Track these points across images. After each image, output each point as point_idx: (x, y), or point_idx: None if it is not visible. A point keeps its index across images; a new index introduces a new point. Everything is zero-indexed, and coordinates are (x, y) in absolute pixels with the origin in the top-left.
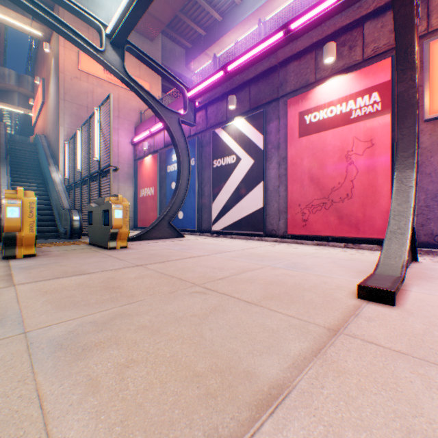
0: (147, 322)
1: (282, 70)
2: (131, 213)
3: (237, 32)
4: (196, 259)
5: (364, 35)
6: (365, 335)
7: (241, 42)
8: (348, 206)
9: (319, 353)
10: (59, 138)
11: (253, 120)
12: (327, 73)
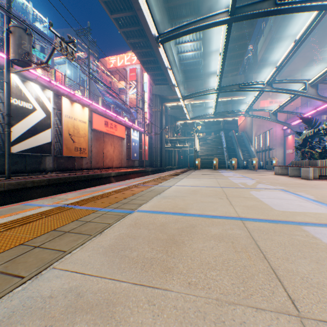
0: None
1: None
2: (281, 161)
3: None
4: None
5: None
6: None
7: None
8: None
9: None
10: (252, 135)
11: None
12: None
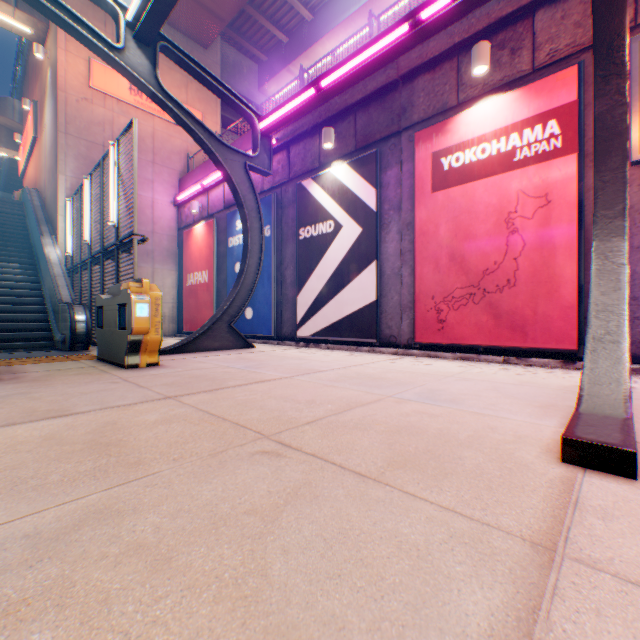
0: (149, 534)
1: (407, 87)
2: (174, 311)
3: (335, 38)
4: (269, 384)
5: (535, 31)
6: (615, 562)
7: (342, 47)
8: (509, 298)
9: (536, 626)
10: (58, 193)
11: (361, 165)
12: (476, 91)
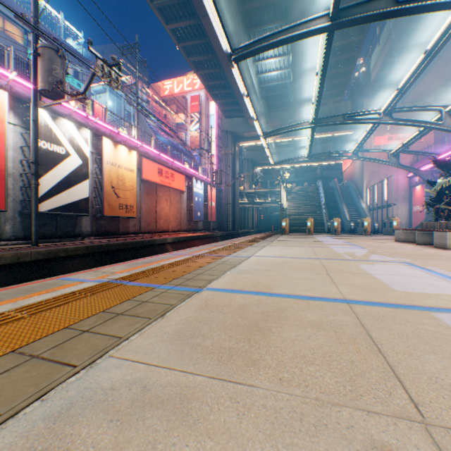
0: None
1: None
2: (405, 222)
3: None
4: None
5: None
6: None
7: None
8: None
9: None
10: (362, 185)
11: None
12: None
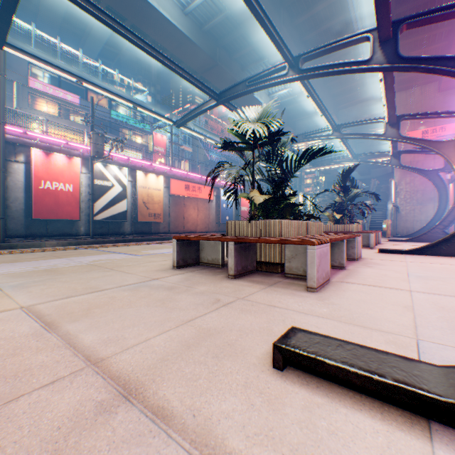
0: None
1: None
2: None
3: None
4: None
5: None
6: None
7: None
8: None
9: None
10: None
11: None
12: None
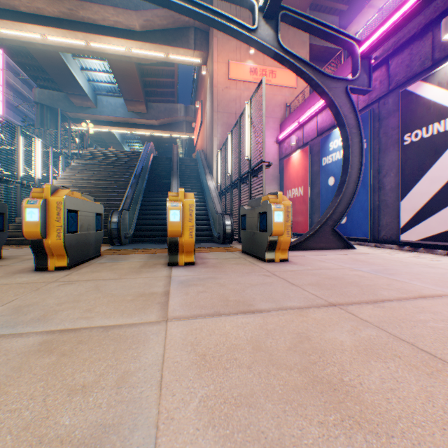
0: None
1: None
2: None
3: None
4: (445, 303)
5: None
6: None
7: None
8: None
9: None
10: (213, 149)
11: None
12: None
